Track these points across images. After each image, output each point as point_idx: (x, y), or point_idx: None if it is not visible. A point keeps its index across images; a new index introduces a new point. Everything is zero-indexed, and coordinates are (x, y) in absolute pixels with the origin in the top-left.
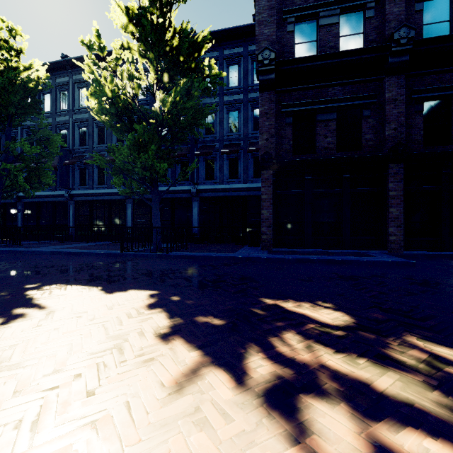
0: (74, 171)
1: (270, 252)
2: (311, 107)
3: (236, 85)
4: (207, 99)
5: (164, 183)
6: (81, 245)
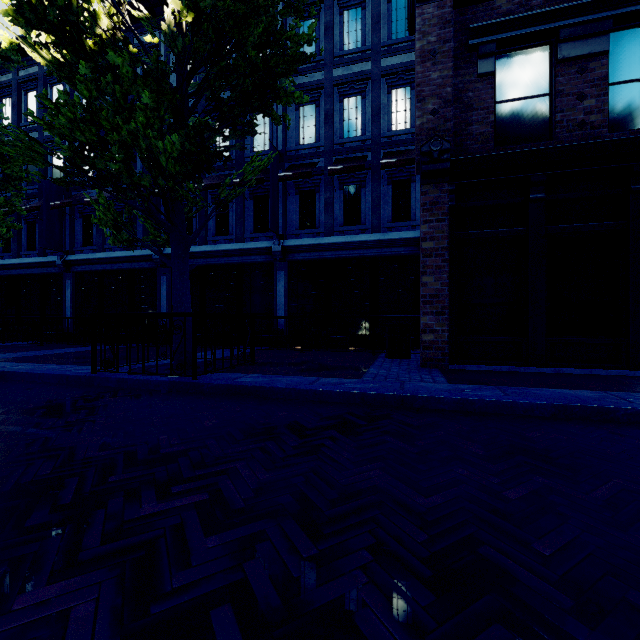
0: (74, 221)
1: (446, 374)
2: (546, 27)
3: (358, 46)
4: (301, 77)
5: (224, 238)
6: (57, 351)
